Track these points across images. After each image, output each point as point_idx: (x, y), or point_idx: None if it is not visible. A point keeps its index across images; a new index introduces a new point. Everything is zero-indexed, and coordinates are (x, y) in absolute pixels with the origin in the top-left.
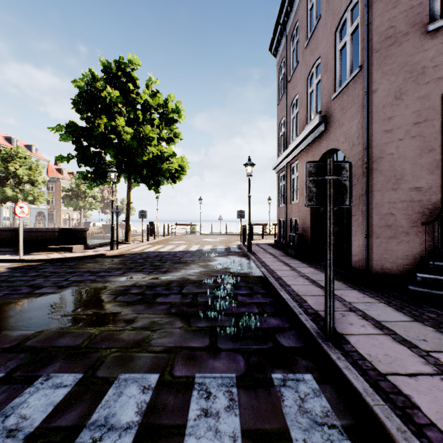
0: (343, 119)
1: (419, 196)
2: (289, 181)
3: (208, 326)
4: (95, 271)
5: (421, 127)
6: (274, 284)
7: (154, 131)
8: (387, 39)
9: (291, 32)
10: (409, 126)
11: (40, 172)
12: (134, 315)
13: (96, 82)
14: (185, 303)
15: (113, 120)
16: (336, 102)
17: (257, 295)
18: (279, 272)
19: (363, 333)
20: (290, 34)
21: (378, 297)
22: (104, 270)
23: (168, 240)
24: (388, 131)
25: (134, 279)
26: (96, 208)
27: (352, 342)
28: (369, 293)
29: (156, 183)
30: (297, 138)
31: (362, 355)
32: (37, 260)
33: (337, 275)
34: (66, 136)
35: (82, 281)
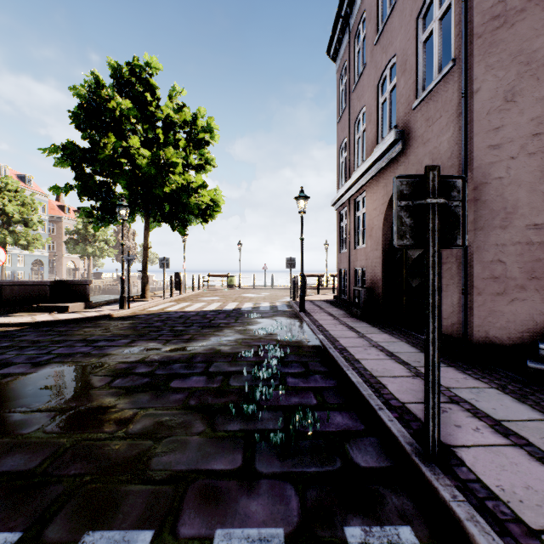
0: (429, 134)
1: (540, 237)
2: (353, 220)
3: (241, 430)
4: (92, 340)
5: (543, 139)
6: (338, 359)
7: (178, 154)
8: (494, 19)
9: (355, 27)
10: (525, 138)
11: (36, 209)
12: (133, 411)
13: (101, 88)
14: (210, 389)
15: (125, 141)
16: (419, 112)
17: (314, 375)
18: (343, 340)
19: (480, 443)
20: (354, 29)
21: (486, 379)
22: (105, 339)
23: (198, 296)
24: (495, 147)
25: (144, 352)
26: (109, 255)
27: (468, 463)
28: (471, 373)
29: (181, 223)
30: (364, 163)
31: (490, 489)
32: (17, 324)
33: (421, 344)
34: (63, 161)
35: (70, 355)
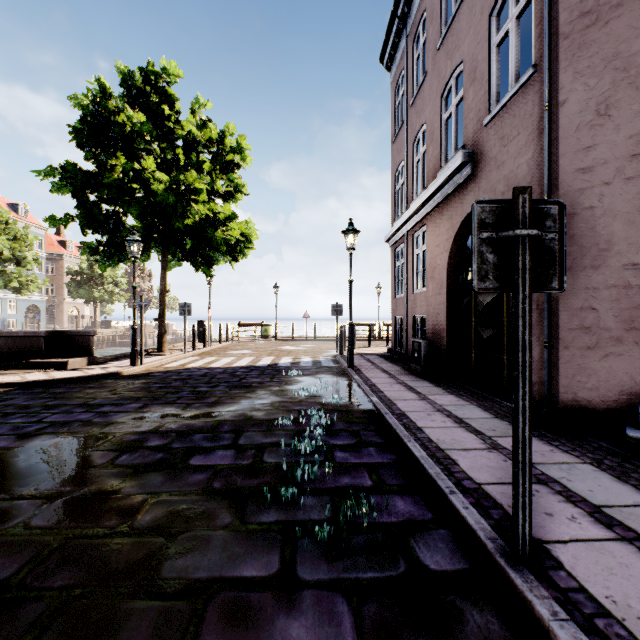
0: (504, 155)
1: None
2: (412, 259)
3: (279, 521)
4: (94, 404)
5: None
6: (396, 428)
7: (202, 179)
8: (584, 15)
9: (414, 29)
10: (622, 160)
11: (30, 245)
12: (141, 497)
13: (108, 98)
14: (240, 468)
15: (137, 162)
16: (491, 129)
17: (367, 448)
18: (402, 403)
19: (578, 537)
20: (413, 32)
21: (578, 452)
22: (111, 402)
23: (226, 349)
24: (585, 170)
25: (158, 419)
26: (120, 300)
27: (567, 564)
28: (558, 444)
29: (206, 261)
30: (425, 191)
31: (598, 601)
32: (2, 384)
33: (495, 407)
34: (62, 186)
35: (66, 423)
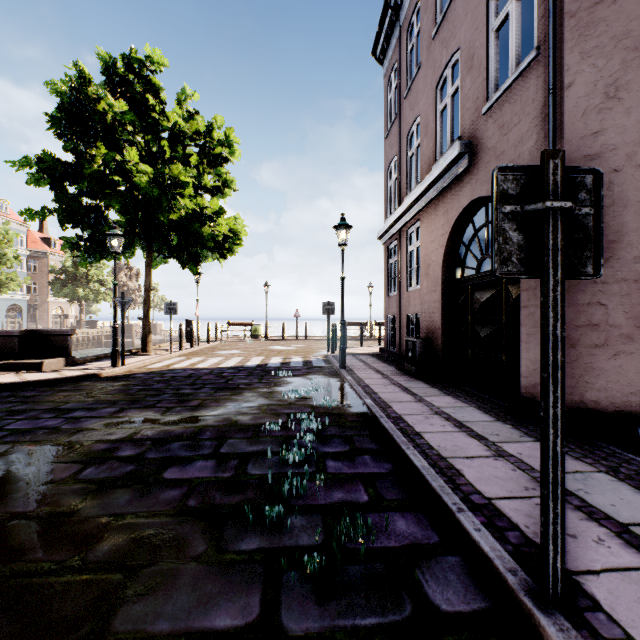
0: (504, 144)
1: None
2: (405, 256)
3: (261, 549)
4: (66, 409)
5: None
6: (393, 433)
7: (188, 172)
8: None
9: (407, 19)
10: (633, 145)
11: (10, 242)
12: (102, 520)
13: (87, 85)
14: (220, 481)
15: (120, 154)
16: (490, 118)
17: (362, 456)
18: (397, 405)
19: (611, 566)
20: (406, 23)
21: (590, 459)
22: (85, 407)
23: (214, 349)
24: (593, 157)
25: (134, 425)
26: (105, 300)
27: (605, 604)
28: (568, 450)
29: (192, 258)
30: (419, 185)
31: None
32: None
33: (495, 409)
34: (39, 177)
35: (30, 431)
